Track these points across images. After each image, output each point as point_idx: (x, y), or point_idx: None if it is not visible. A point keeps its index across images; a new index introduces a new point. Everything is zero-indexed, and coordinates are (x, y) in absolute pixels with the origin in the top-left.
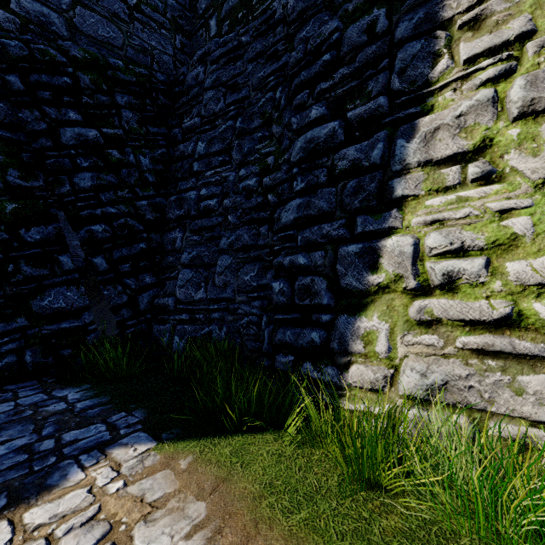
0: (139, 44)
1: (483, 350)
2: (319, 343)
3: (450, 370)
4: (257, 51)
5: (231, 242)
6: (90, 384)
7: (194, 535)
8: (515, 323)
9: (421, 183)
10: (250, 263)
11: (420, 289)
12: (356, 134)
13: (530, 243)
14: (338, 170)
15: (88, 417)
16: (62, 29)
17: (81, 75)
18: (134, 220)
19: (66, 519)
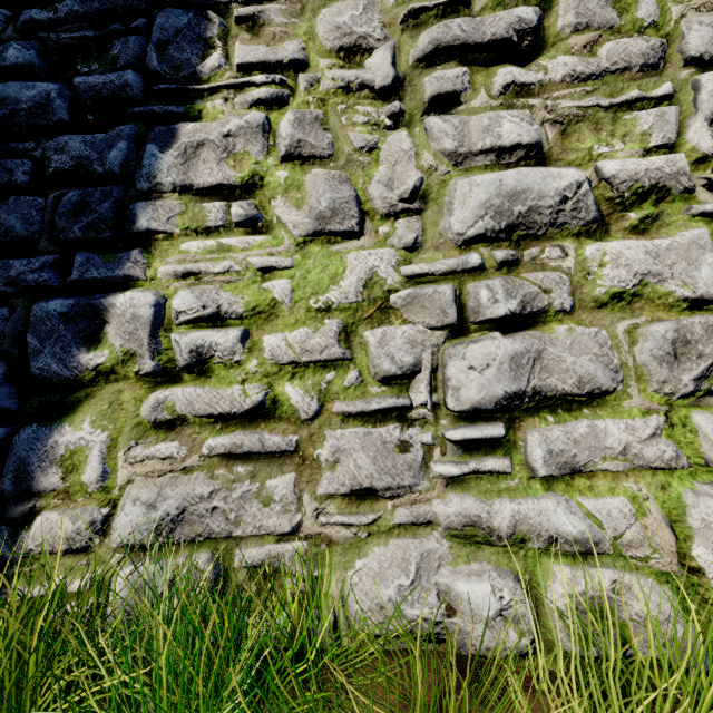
0: None
1: (232, 454)
2: None
3: (189, 491)
4: None
5: None
6: None
7: None
8: (270, 412)
9: (177, 216)
10: None
11: (161, 373)
12: (89, 116)
13: (288, 312)
14: (52, 169)
15: None
16: None
17: None
18: None
19: None
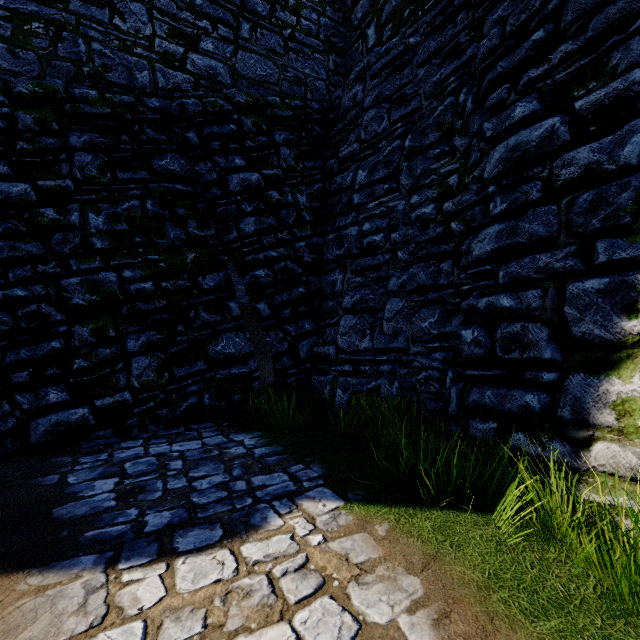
0: (293, 76)
1: None
2: (539, 409)
3: None
4: (430, 51)
5: (402, 282)
6: (260, 432)
7: (416, 611)
8: None
9: None
10: (428, 307)
11: None
12: (590, 128)
13: None
14: (561, 181)
15: (269, 465)
16: (226, 78)
17: (244, 120)
18: (294, 263)
19: (279, 561)
